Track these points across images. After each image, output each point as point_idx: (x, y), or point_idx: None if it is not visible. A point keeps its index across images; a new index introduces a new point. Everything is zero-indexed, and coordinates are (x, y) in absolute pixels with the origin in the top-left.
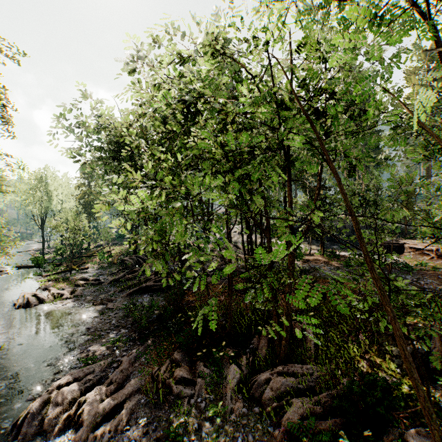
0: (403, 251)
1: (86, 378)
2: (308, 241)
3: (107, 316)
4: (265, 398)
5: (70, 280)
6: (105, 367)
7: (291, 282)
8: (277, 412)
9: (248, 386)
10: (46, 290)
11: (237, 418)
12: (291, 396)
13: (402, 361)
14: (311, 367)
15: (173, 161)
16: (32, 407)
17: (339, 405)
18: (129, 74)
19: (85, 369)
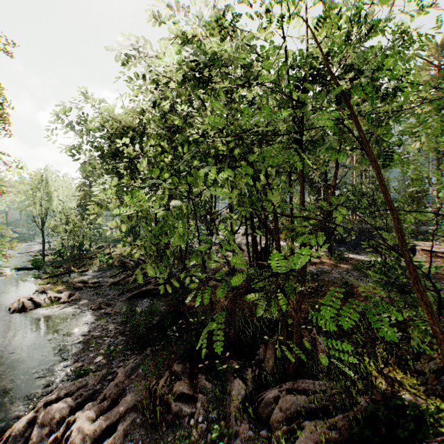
0: (415, 253)
1: (78, 392)
2: None
3: (104, 322)
4: (274, 420)
5: (68, 283)
6: (99, 380)
7: (301, 290)
8: (288, 436)
9: (254, 404)
10: (44, 293)
11: (242, 442)
12: (303, 417)
13: (426, 378)
14: (324, 382)
15: (173, 159)
16: (15, 428)
17: (359, 432)
18: (123, 60)
19: (77, 382)
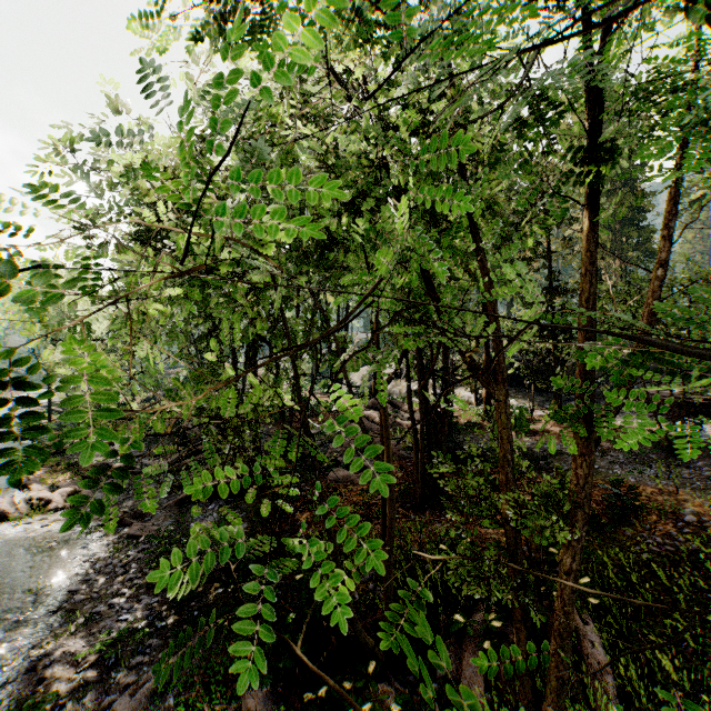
0: None
1: None
2: (528, 393)
3: (123, 557)
4: None
5: (78, 467)
6: None
7: (575, 539)
8: None
9: None
10: (26, 489)
11: None
12: None
13: None
14: None
15: None
16: None
17: None
18: None
19: None
